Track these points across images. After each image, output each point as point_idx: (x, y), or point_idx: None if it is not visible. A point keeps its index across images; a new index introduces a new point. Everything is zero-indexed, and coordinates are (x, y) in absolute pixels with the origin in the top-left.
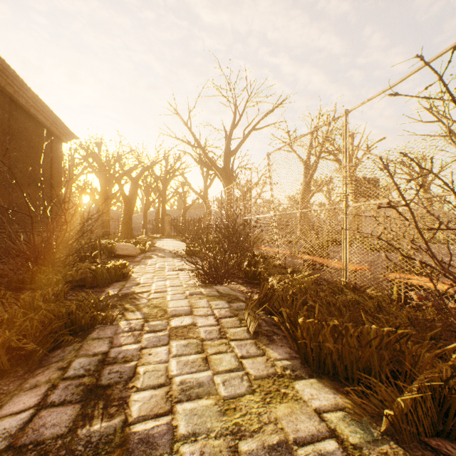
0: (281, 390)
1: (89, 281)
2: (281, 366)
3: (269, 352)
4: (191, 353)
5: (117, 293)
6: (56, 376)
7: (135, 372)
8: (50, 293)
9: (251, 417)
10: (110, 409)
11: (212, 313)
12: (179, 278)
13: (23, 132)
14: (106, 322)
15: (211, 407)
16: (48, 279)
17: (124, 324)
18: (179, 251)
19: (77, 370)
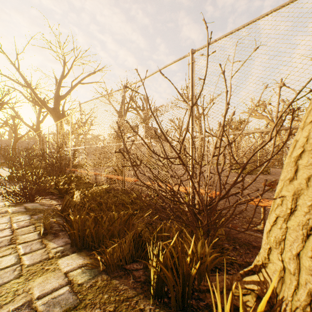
0: (45, 268)
1: None
2: (55, 252)
3: (50, 244)
4: None
5: None
6: None
7: None
8: None
9: (8, 294)
10: None
11: (10, 227)
12: None
13: None
14: None
15: None
16: None
17: None
18: None
19: None
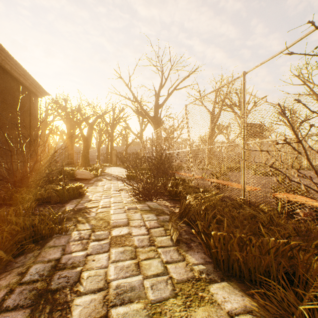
0: (198, 293)
1: (54, 199)
2: (198, 270)
3: (188, 257)
4: (126, 259)
5: (74, 208)
6: (15, 281)
7: (79, 277)
8: (21, 209)
9: None
10: (54, 313)
11: (144, 224)
12: (121, 196)
13: (9, 89)
14: (61, 232)
15: (140, 311)
16: (22, 197)
17: (75, 234)
18: (120, 176)
19: (32, 275)
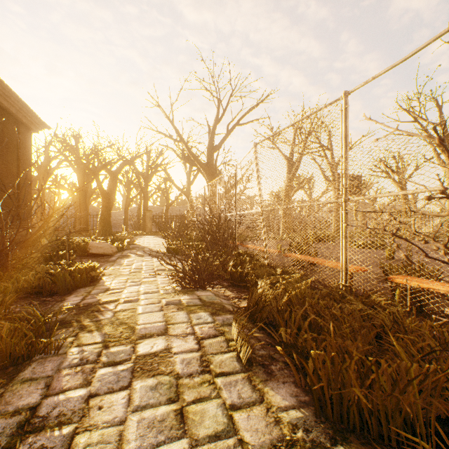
0: None
1: (48, 288)
2: (289, 423)
3: (269, 395)
4: (160, 403)
5: (79, 304)
6: None
7: (69, 447)
8: None
9: None
10: None
11: (192, 332)
12: (157, 282)
13: None
14: (49, 351)
15: None
16: None
17: (74, 353)
18: (155, 252)
19: None
